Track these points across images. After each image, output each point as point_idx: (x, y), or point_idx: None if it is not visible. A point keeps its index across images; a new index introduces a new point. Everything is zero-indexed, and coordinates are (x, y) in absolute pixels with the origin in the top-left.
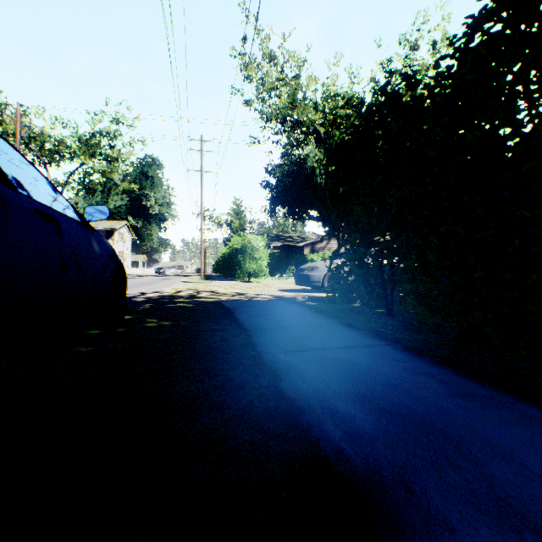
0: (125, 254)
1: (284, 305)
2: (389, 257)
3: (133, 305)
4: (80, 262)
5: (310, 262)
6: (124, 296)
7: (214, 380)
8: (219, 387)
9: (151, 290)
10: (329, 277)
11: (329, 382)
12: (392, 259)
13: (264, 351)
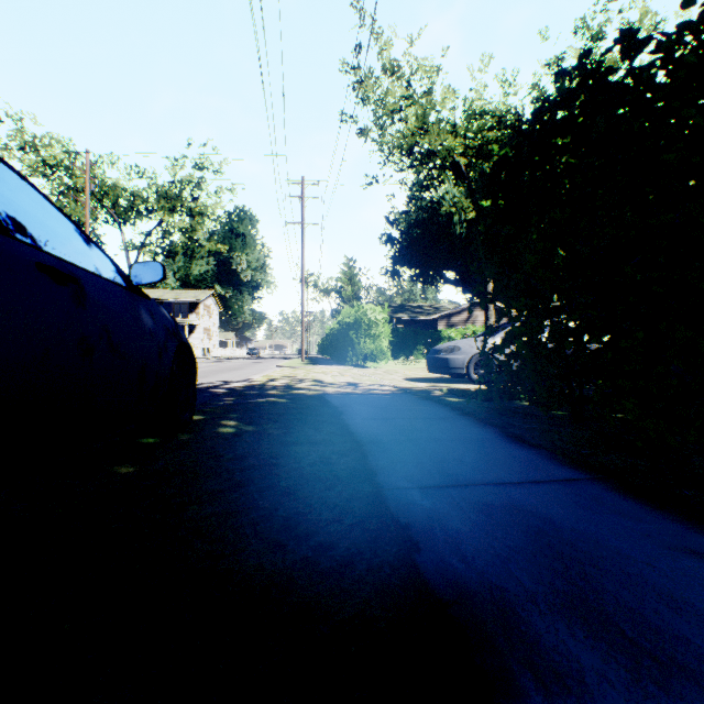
0: (211, 331)
1: (413, 402)
2: (590, 334)
3: (211, 398)
4: (118, 344)
5: (446, 340)
6: (192, 389)
7: (303, 545)
8: (311, 561)
9: (238, 377)
10: (482, 363)
11: (507, 561)
12: (595, 336)
13: (387, 484)
